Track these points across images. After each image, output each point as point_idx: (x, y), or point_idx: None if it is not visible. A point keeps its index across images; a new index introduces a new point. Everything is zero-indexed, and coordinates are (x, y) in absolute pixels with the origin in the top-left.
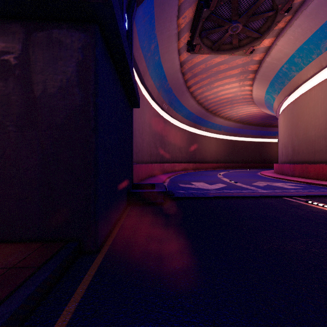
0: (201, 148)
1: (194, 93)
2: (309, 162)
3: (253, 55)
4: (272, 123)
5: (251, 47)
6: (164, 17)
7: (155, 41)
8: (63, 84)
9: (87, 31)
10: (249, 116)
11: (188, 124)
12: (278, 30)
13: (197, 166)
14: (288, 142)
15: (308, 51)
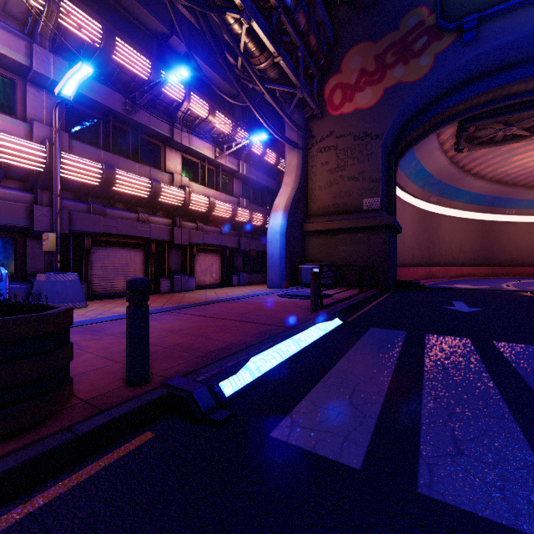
0: (506, 243)
1: (480, 173)
2: None
3: None
4: None
5: None
6: (423, 146)
7: (415, 160)
8: (379, 245)
9: (386, 230)
10: None
11: (477, 210)
12: None
13: (496, 271)
14: None
15: None
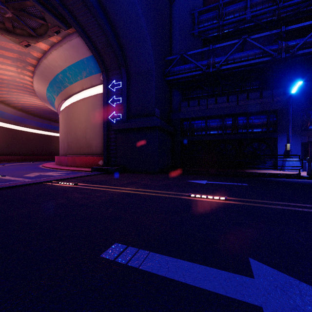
0: None
1: None
2: (77, 155)
3: (31, 50)
4: (58, 119)
5: (25, 40)
6: None
7: None
8: None
9: None
10: (34, 107)
11: None
12: (52, 42)
13: None
14: (65, 138)
15: (75, 72)
